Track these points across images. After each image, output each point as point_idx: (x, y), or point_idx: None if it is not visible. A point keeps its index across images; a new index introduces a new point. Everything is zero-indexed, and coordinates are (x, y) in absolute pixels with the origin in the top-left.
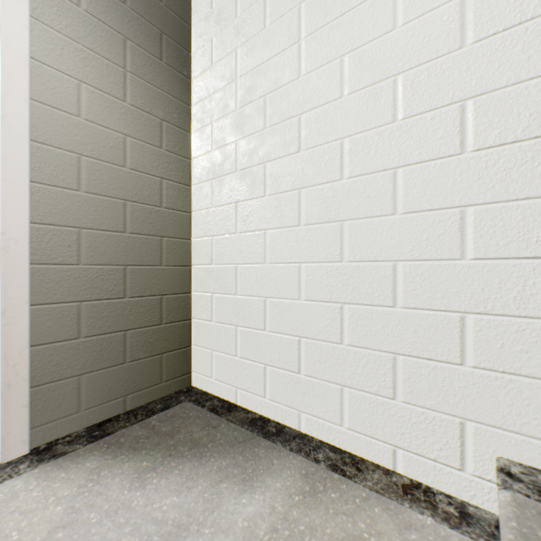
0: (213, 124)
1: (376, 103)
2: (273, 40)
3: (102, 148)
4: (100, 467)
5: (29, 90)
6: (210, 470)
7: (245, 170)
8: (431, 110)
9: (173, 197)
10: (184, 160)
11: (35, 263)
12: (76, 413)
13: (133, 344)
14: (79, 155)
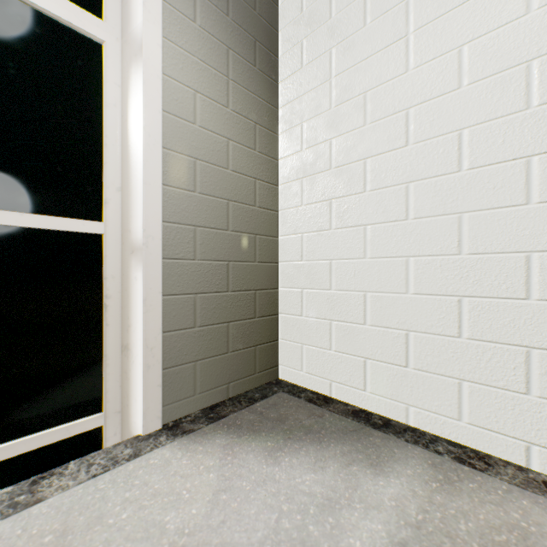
0: (303, 125)
1: (504, 91)
2: (375, 37)
3: (211, 152)
4: (230, 443)
5: (161, 102)
6: (335, 454)
7: (341, 167)
8: None
9: (264, 196)
10: (272, 160)
11: (164, 258)
12: (192, 396)
13: (234, 335)
14: (194, 160)
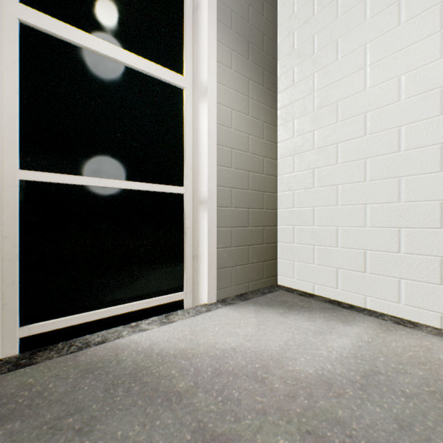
0: (294, 121)
1: (426, 104)
2: (343, 68)
3: (239, 143)
4: (257, 309)
5: (216, 119)
6: (319, 316)
7: (321, 148)
8: None
9: (268, 167)
10: (273, 144)
11: (217, 206)
12: (230, 287)
13: (252, 254)
14: (231, 149)
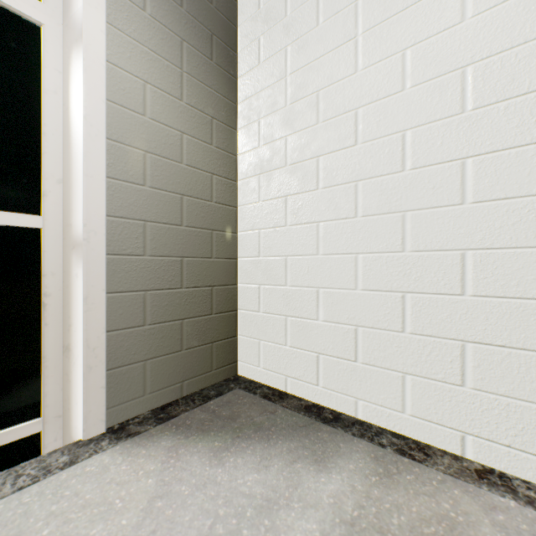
0: (260, 121)
1: (442, 95)
2: (327, 37)
3: (163, 145)
4: (175, 445)
5: (105, 91)
6: (281, 451)
7: (296, 164)
8: (505, 100)
9: (222, 192)
10: (231, 156)
11: (110, 253)
12: (142, 396)
13: (189, 332)
14: (144, 152)
